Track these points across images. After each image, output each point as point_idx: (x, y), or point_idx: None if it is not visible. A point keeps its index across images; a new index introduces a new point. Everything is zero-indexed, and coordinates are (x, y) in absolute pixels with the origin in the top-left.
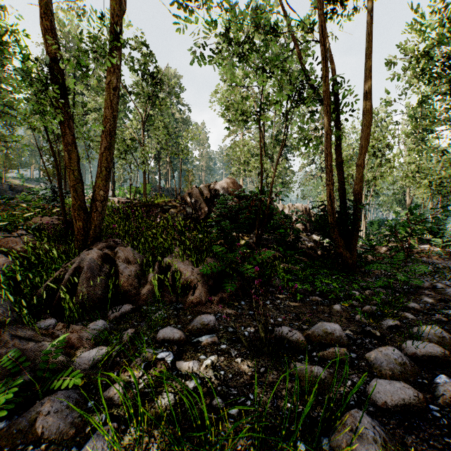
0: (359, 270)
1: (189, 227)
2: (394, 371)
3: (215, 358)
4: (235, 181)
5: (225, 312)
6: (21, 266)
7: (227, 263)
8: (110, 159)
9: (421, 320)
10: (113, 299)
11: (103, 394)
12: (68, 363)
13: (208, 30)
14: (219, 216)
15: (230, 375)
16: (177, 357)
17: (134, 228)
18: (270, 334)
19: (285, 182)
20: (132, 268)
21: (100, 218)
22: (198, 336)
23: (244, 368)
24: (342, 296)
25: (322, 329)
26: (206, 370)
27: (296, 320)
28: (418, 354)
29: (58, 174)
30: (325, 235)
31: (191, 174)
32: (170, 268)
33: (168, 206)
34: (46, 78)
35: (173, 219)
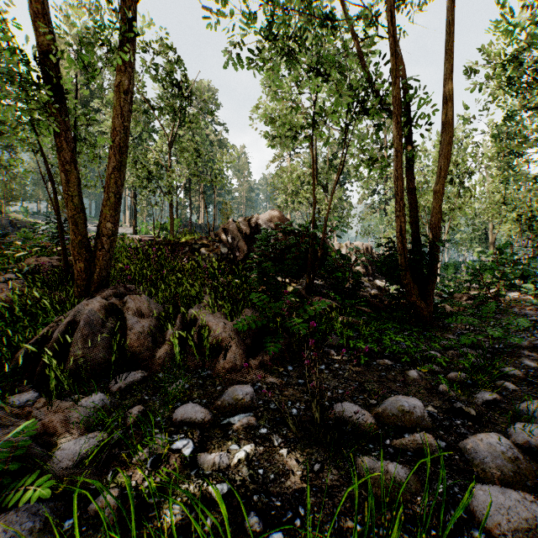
0: (437, 324)
1: (223, 270)
2: (503, 471)
3: (252, 448)
4: (281, 213)
5: (267, 381)
6: (5, 319)
7: (271, 315)
8: (120, 183)
9: (525, 391)
10: (118, 364)
11: (89, 507)
12: (44, 458)
13: (248, 26)
14: (261, 256)
15: (271, 476)
16: (199, 447)
17: (155, 271)
18: (328, 414)
19: (341, 217)
20: (145, 323)
21: (107, 257)
22: (229, 415)
23: (292, 464)
24: (420, 359)
25: (397, 406)
26: (238, 467)
27: (360, 391)
28: (533, 443)
29: (55, 202)
30: (394, 279)
31: (228, 207)
32: (196, 323)
33: (198, 245)
34: (37, 78)
35: (204, 260)
